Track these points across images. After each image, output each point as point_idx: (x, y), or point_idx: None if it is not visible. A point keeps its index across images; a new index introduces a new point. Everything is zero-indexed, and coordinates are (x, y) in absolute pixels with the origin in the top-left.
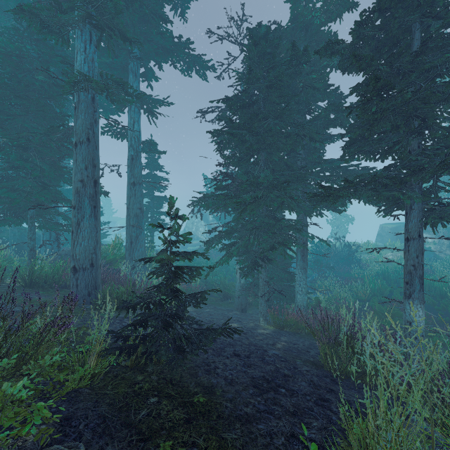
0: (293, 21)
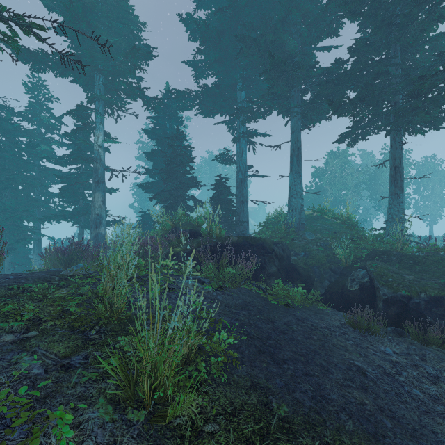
0: (31, 107)
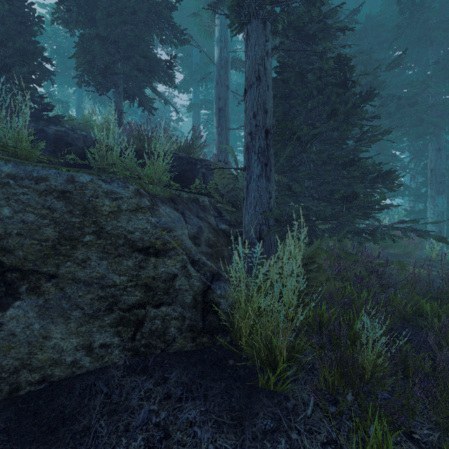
0: None
